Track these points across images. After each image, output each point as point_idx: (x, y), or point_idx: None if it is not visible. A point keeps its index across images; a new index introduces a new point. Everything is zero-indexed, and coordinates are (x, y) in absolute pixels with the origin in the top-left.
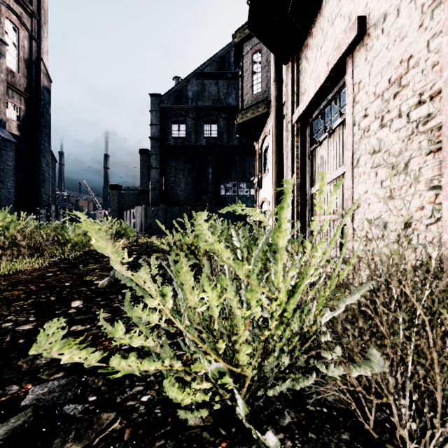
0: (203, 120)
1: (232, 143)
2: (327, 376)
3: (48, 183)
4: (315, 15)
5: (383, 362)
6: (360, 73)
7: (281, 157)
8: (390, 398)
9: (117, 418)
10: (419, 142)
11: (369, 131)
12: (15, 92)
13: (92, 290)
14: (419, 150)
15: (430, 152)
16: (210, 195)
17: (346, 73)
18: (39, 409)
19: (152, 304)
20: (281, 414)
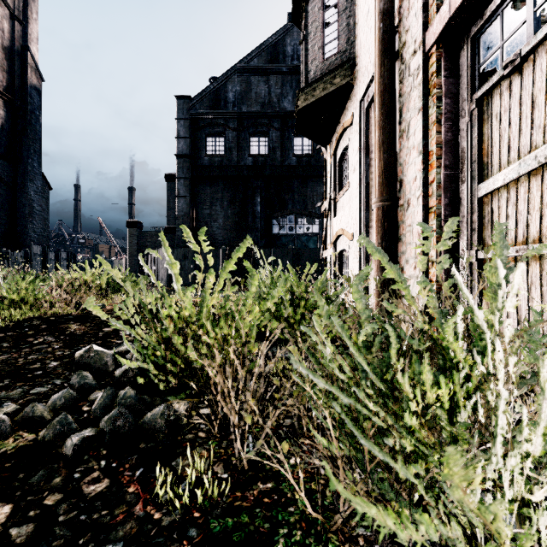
0: (248, 131)
1: (287, 163)
2: None
3: (38, 217)
4: None
5: None
6: None
7: (391, 134)
8: None
9: None
10: None
11: None
12: None
13: None
14: None
15: None
16: (258, 234)
17: None
18: None
19: None
20: None
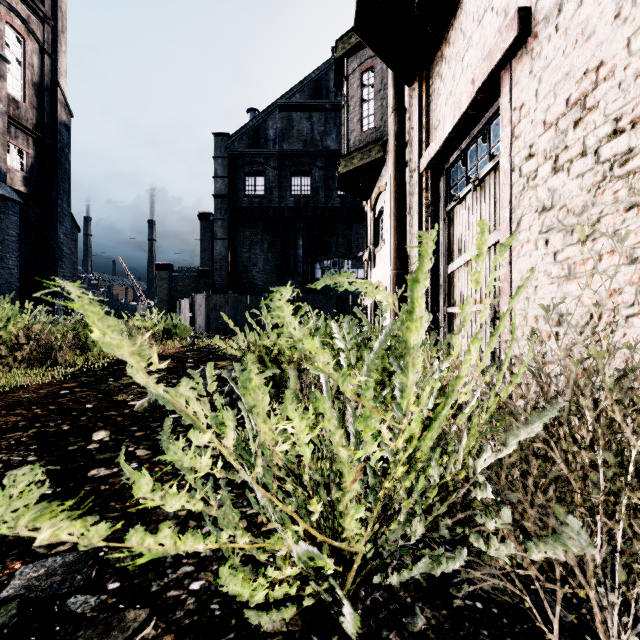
0: (290, 170)
1: (331, 204)
2: (485, 555)
3: (68, 260)
4: (453, 11)
5: (586, 537)
6: (522, 92)
7: (402, 222)
8: (589, 592)
9: (150, 618)
10: (615, 192)
11: (537, 178)
12: (20, 130)
13: (125, 415)
14: (615, 203)
15: (631, 206)
16: (300, 278)
17: (501, 94)
18: (28, 604)
19: (200, 441)
20: (409, 613)
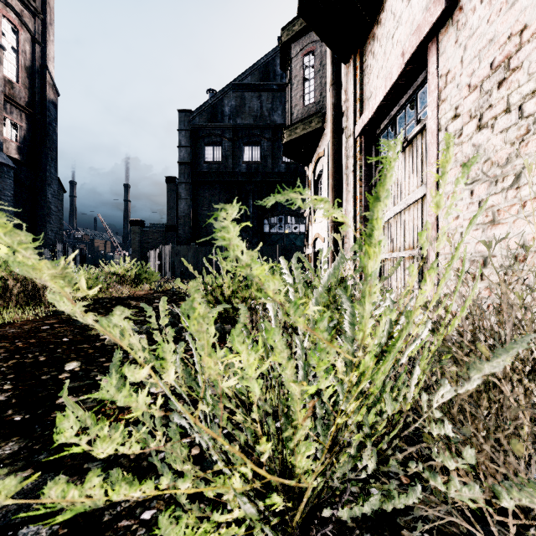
0: (242, 141)
1: (277, 169)
2: (440, 493)
3: (55, 217)
4: None
5: None
6: (449, 60)
7: (339, 181)
8: None
9: None
10: None
11: (462, 136)
12: (15, 107)
13: (96, 348)
14: None
15: None
16: (251, 232)
17: (428, 63)
18: None
19: (136, 376)
20: None
